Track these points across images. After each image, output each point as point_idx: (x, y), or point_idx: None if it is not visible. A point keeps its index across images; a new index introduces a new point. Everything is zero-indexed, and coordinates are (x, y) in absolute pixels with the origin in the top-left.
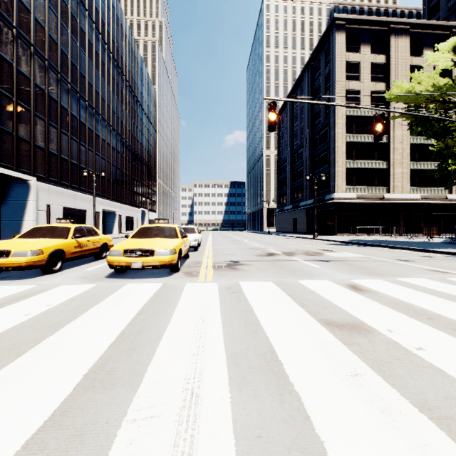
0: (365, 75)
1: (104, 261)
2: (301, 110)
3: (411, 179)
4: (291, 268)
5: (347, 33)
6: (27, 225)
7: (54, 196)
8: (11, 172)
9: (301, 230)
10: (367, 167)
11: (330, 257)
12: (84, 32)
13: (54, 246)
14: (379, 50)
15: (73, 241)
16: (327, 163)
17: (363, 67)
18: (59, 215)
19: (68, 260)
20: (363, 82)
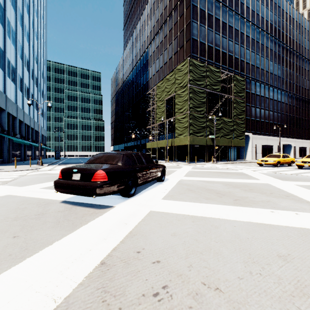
0: None
1: (291, 166)
2: None
3: None
4: None
5: None
6: (248, 154)
7: (258, 140)
8: None
9: None
10: None
11: None
12: (271, 50)
13: (277, 160)
14: None
15: (281, 159)
16: None
17: None
18: (260, 149)
19: (280, 164)
20: None
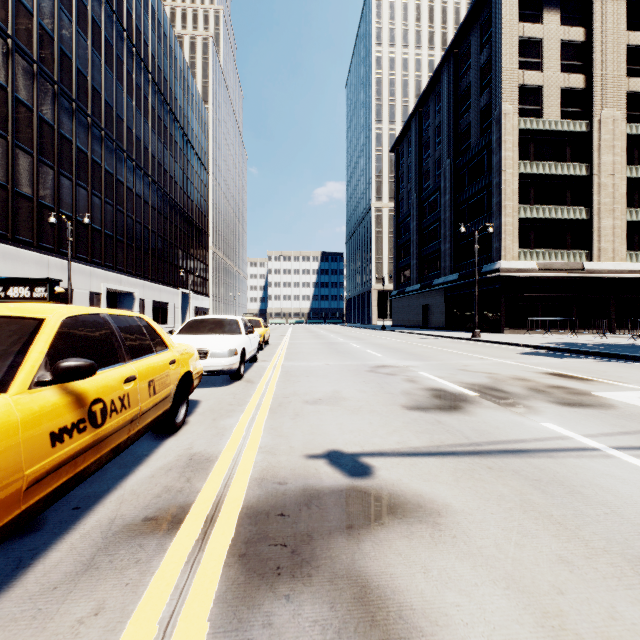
0: (551, 60)
1: None
2: (436, 130)
3: (627, 237)
4: None
5: None
6: None
7: None
8: None
9: (437, 324)
10: (554, 217)
11: None
12: None
13: None
14: (574, 20)
15: None
16: (484, 212)
17: (548, 47)
18: None
19: None
20: (547, 72)
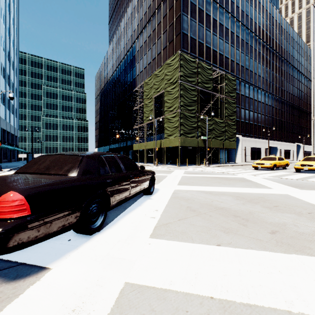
0: None
1: (287, 170)
2: None
3: None
4: None
5: None
6: (238, 156)
7: (247, 142)
8: None
9: None
10: None
11: None
12: (259, 52)
13: (274, 163)
14: None
15: (277, 161)
16: None
17: None
18: (249, 151)
19: (276, 167)
20: None
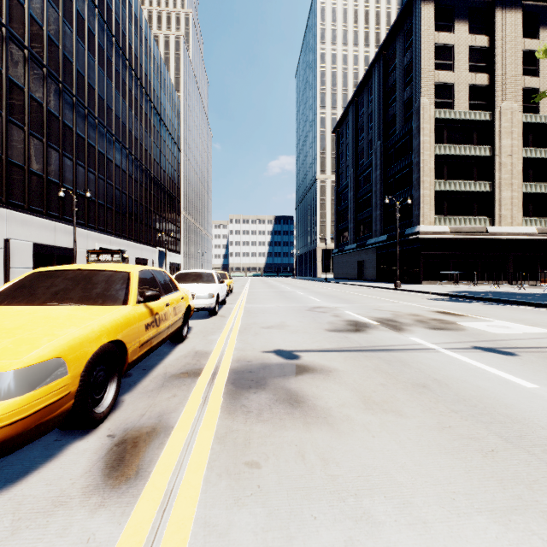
0: (461, 62)
1: None
2: (369, 117)
3: (523, 206)
4: (461, 393)
5: (436, 5)
6: None
7: (18, 227)
8: None
9: (369, 276)
10: (463, 190)
11: (489, 336)
12: None
13: None
14: (479, 30)
15: None
16: (407, 185)
17: (458, 52)
18: (27, 255)
19: None
20: (457, 72)
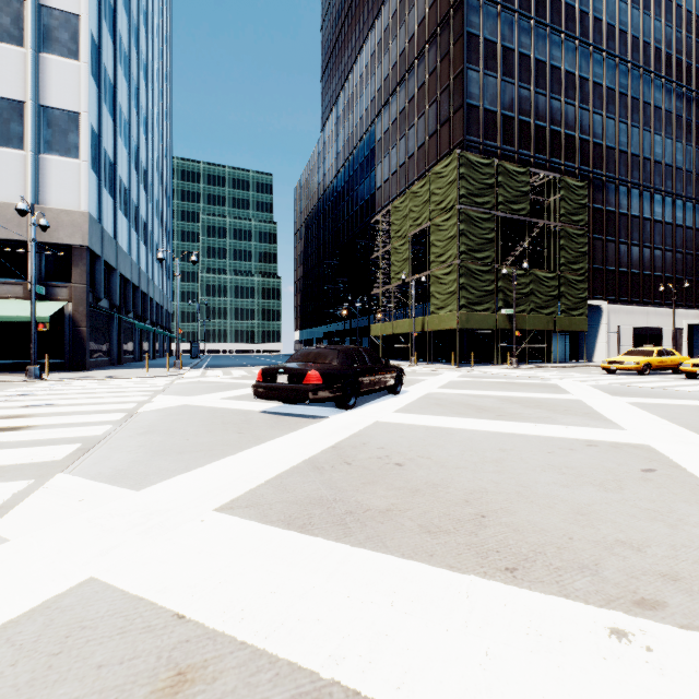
0: None
1: (680, 375)
2: None
3: None
4: None
5: None
6: (599, 347)
7: (623, 316)
8: (587, 301)
9: None
10: None
11: None
12: (658, 108)
13: (645, 361)
14: None
15: (655, 358)
16: None
17: None
18: (628, 336)
19: (652, 370)
20: None
